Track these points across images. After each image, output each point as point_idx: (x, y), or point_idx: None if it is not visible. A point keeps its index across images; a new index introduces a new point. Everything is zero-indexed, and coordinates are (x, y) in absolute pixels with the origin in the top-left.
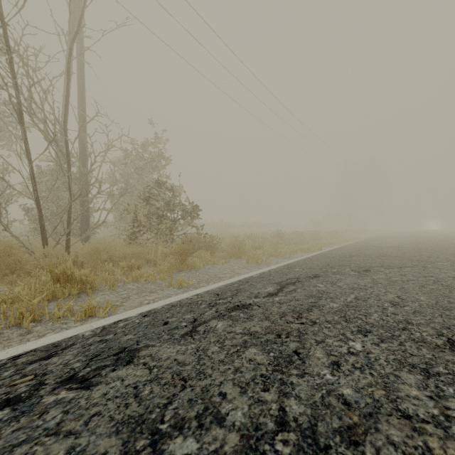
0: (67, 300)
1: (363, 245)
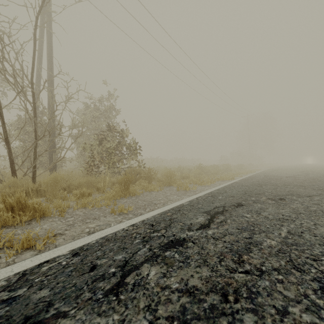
0: (17, 227)
1: (266, 175)
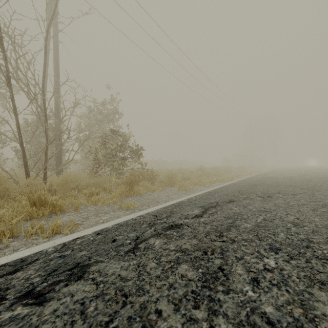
0: (40, 219)
1: (263, 177)
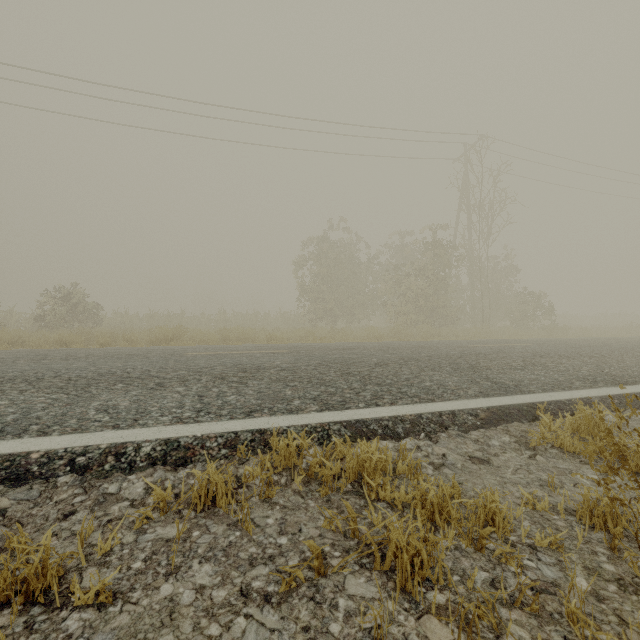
0: None
1: None
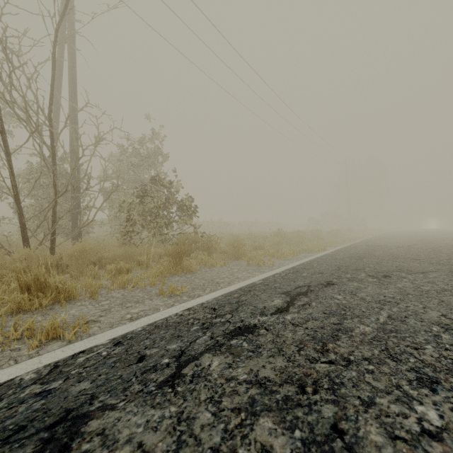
0: (35, 313)
1: (369, 245)
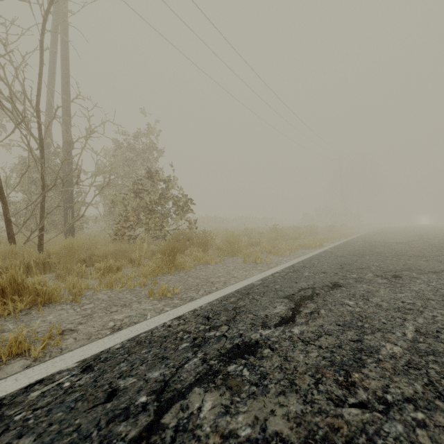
0: (8, 319)
1: (367, 241)
